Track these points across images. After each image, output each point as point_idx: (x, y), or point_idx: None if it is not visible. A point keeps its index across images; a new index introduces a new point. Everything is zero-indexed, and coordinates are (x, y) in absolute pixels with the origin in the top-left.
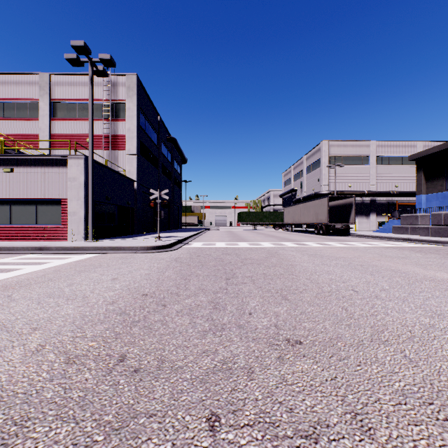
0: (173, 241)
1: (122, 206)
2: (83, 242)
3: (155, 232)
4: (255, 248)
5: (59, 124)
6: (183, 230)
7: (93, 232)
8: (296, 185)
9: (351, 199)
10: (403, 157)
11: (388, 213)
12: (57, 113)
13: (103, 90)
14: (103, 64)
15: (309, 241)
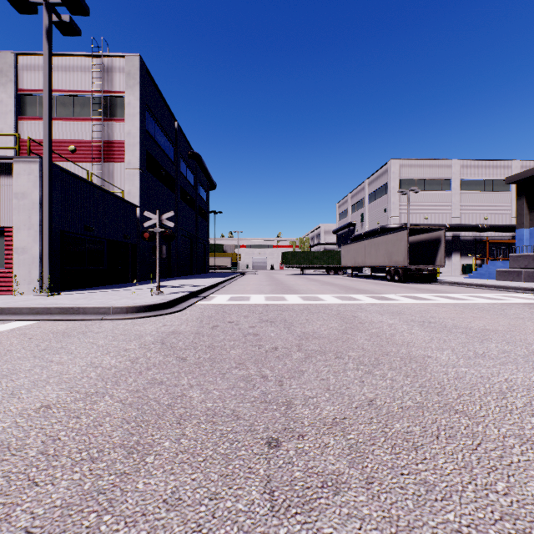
0: (179, 295)
1: (116, 240)
2: (31, 297)
3: (168, 278)
4: (314, 306)
5: (29, 125)
6: (209, 275)
7: (48, 279)
8: (355, 217)
9: (439, 232)
10: (494, 180)
11: (475, 252)
12: (27, 110)
13: (91, 77)
14: (68, 8)
15: (388, 292)
